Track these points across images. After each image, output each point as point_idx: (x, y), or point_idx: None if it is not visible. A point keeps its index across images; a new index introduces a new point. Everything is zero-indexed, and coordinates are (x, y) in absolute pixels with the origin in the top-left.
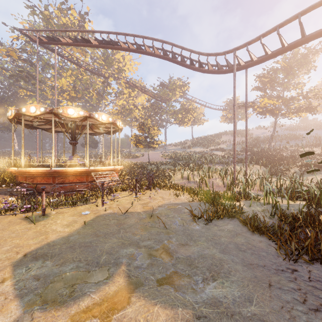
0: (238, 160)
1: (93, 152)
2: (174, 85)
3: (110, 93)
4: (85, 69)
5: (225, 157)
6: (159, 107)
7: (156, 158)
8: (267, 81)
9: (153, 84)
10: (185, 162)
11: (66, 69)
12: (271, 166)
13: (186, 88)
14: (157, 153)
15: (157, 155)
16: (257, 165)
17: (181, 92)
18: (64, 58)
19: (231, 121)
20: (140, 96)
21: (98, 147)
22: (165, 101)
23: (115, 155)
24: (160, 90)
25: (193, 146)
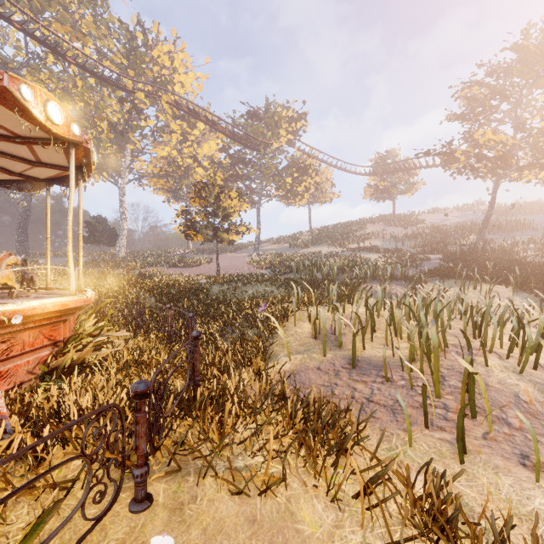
0: (440, 272)
1: (110, 255)
2: (277, 115)
3: (141, 128)
4: (76, 64)
5: (396, 265)
6: (245, 160)
7: (237, 267)
8: (485, 95)
9: (233, 113)
10: (307, 276)
11: (36, 68)
12: (543, 287)
13: (301, 124)
14: (242, 256)
15: (241, 260)
16: (495, 285)
17: (291, 134)
18: (12, 25)
19: (383, 197)
20: (206, 142)
21: (117, 243)
22: (258, 148)
23: (81, 255)
24: (248, 125)
25: (314, 242)
